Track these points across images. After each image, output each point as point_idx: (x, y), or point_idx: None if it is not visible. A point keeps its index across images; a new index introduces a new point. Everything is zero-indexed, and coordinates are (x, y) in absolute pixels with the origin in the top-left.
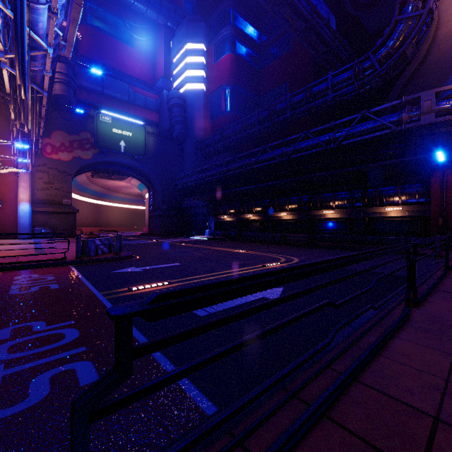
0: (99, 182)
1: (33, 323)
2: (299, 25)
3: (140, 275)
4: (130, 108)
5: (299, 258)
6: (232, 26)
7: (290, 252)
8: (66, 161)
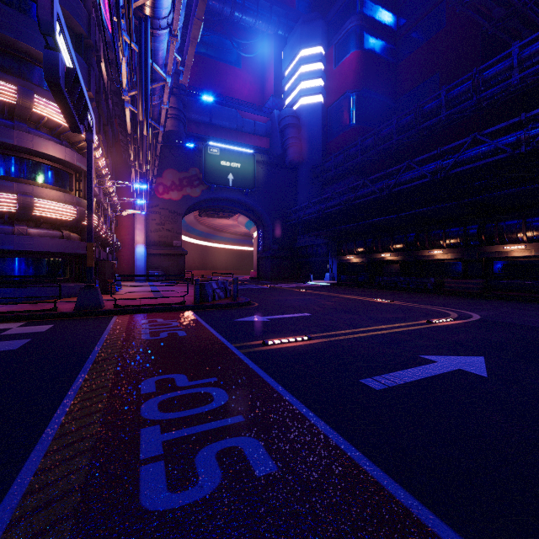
0: (205, 222)
1: (174, 376)
2: None
3: (268, 326)
4: (238, 136)
5: (479, 313)
6: (359, 15)
7: (458, 304)
8: (176, 200)
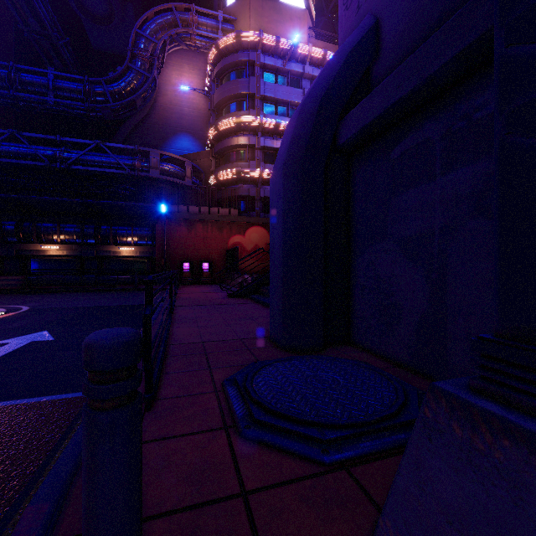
0: None
1: None
2: None
3: None
4: None
5: (27, 305)
6: None
7: (1, 301)
8: None
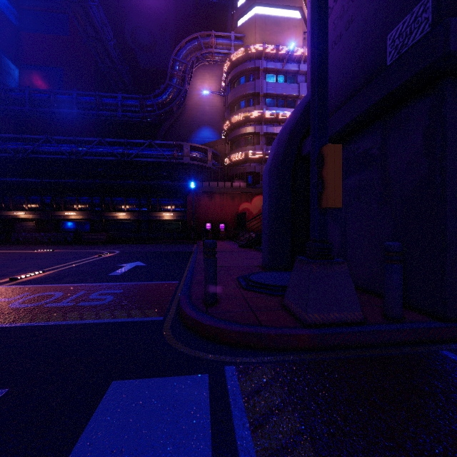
0: None
1: None
2: (90, 30)
3: None
4: None
5: (117, 250)
6: None
7: (100, 248)
8: None
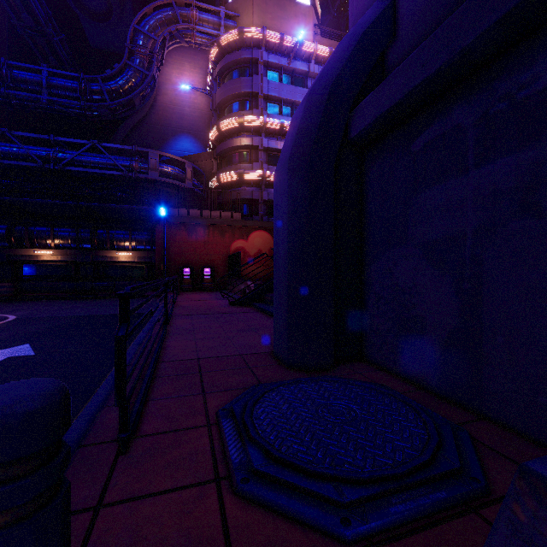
0: None
1: None
2: None
3: None
4: None
5: (15, 314)
6: None
7: None
8: None
